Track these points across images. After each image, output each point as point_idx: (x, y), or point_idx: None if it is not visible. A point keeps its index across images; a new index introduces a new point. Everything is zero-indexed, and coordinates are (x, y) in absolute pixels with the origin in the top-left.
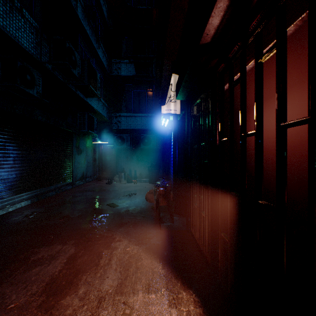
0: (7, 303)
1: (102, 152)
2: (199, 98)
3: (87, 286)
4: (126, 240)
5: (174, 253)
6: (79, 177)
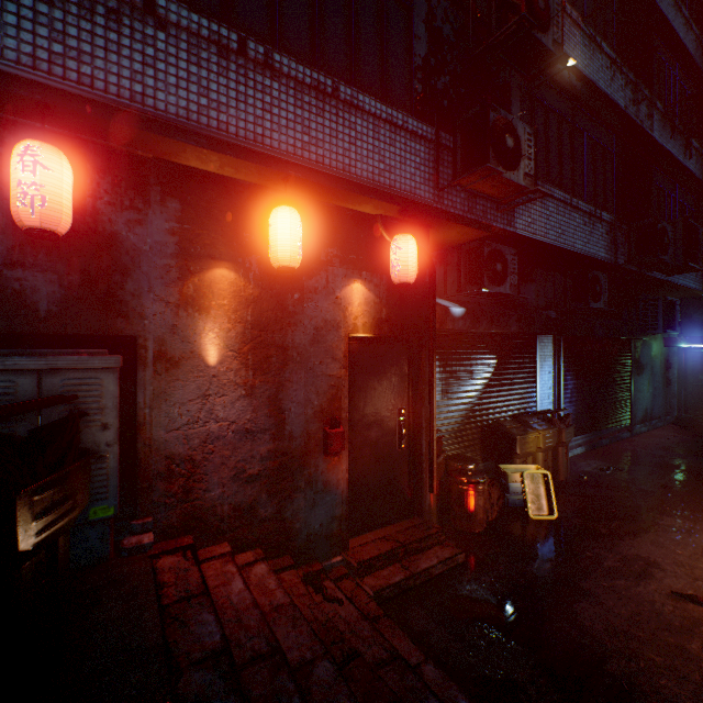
0: (669, 548)
1: (687, 366)
2: None
3: None
4: None
5: None
6: (639, 418)
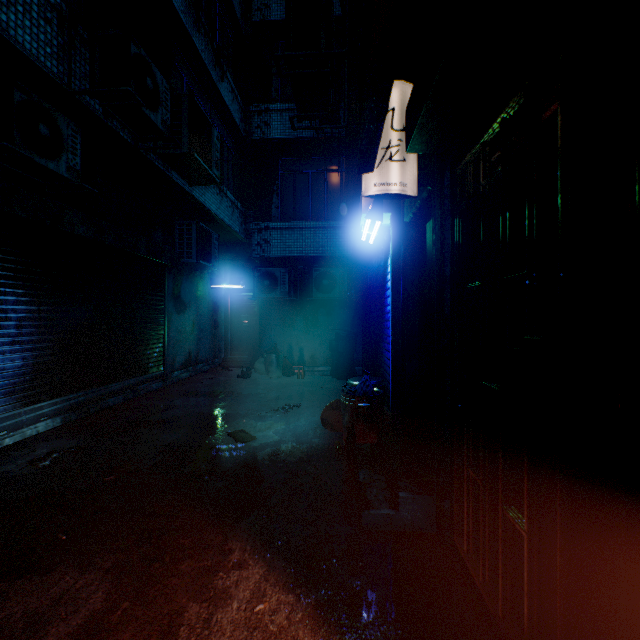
0: None
1: (233, 309)
2: (494, 120)
3: None
4: (259, 565)
5: (407, 638)
6: (181, 363)
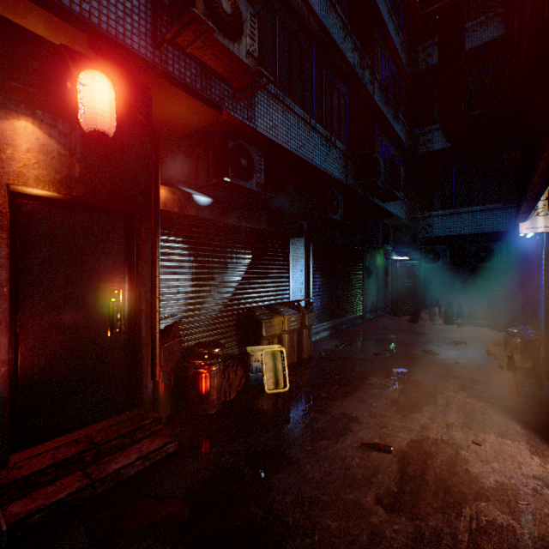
0: (369, 403)
1: (398, 273)
2: None
3: (430, 413)
4: (462, 393)
5: (540, 421)
6: (369, 309)
